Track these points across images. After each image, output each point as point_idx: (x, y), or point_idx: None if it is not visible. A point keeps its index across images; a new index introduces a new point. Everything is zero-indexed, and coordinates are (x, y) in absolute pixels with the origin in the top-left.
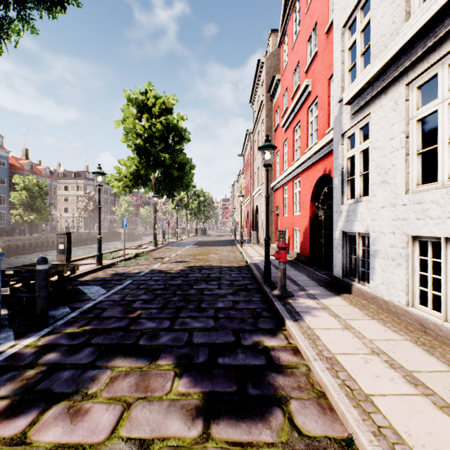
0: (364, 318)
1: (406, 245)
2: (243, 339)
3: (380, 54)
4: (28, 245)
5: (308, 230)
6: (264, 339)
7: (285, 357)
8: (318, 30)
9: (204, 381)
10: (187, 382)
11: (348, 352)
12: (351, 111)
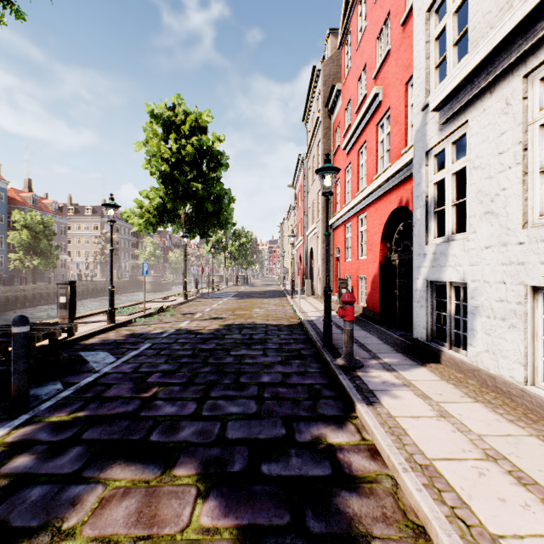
0: (464, 399)
1: (523, 300)
2: (298, 432)
3: (482, 39)
4: (30, 297)
5: (377, 278)
6: (327, 432)
7: (358, 463)
8: (392, 22)
9: (240, 506)
10: (214, 508)
11: (451, 456)
12: (440, 120)
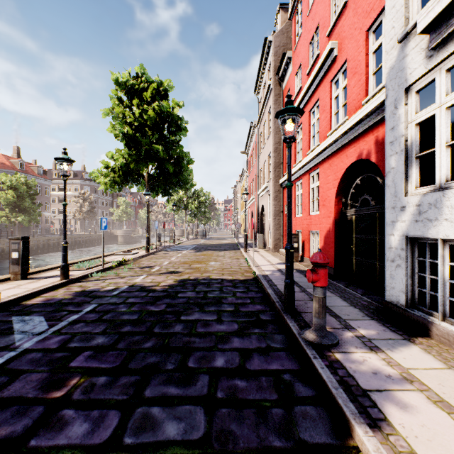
0: None
1: None
2: None
3: None
4: None
5: (332, 233)
6: None
7: None
8: None
9: None
10: None
11: None
12: (431, 42)
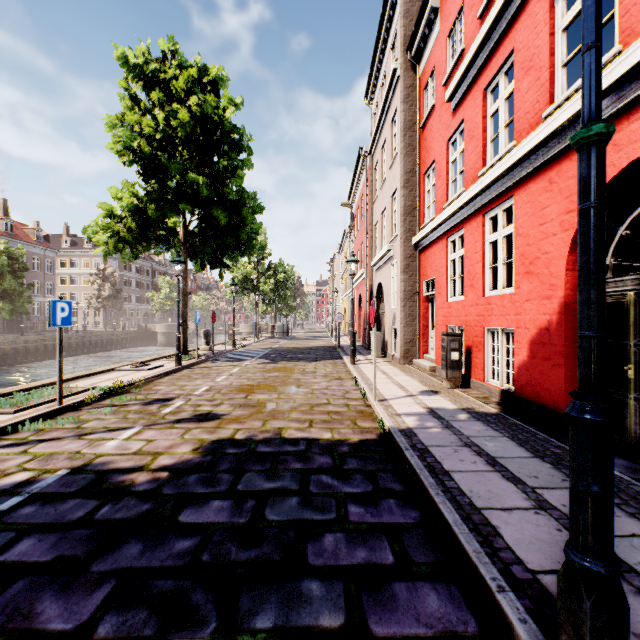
0: None
1: None
2: None
3: None
4: None
5: (557, 334)
6: None
7: None
8: None
9: None
10: None
11: None
12: None
